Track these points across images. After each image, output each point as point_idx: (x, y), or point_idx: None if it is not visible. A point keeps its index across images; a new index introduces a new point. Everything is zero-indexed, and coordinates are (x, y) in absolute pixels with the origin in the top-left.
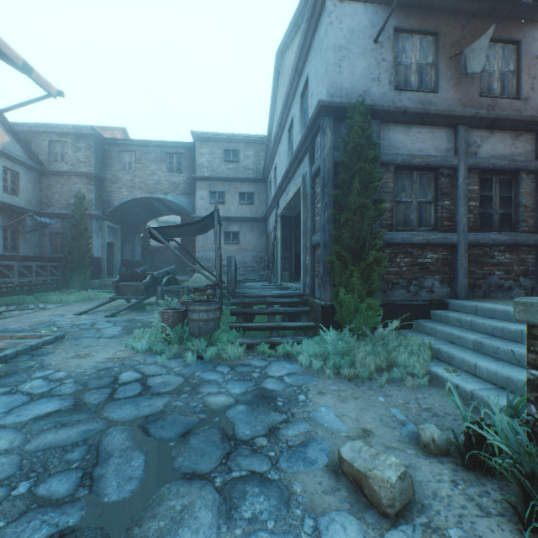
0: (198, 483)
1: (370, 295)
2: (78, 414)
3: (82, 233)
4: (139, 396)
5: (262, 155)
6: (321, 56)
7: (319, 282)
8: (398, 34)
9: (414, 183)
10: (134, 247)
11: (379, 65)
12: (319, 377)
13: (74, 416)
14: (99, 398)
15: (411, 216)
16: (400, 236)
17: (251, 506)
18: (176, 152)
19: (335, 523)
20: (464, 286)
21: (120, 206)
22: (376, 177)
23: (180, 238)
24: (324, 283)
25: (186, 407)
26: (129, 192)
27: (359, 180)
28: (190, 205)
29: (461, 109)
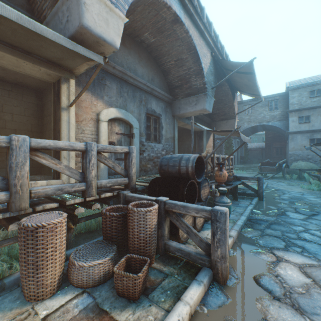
0: None
1: None
2: None
3: (230, 145)
4: None
5: None
6: None
7: None
8: None
9: None
10: (242, 149)
11: None
12: None
13: None
14: None
15: None
16: None
17: None
18: (274, 99)
19: None
20: None
21: (242, 131)
22: None
23: (260, 143)
24: None
25: None
26: (247, 124)
27: None
28: (282, 126)
29: None
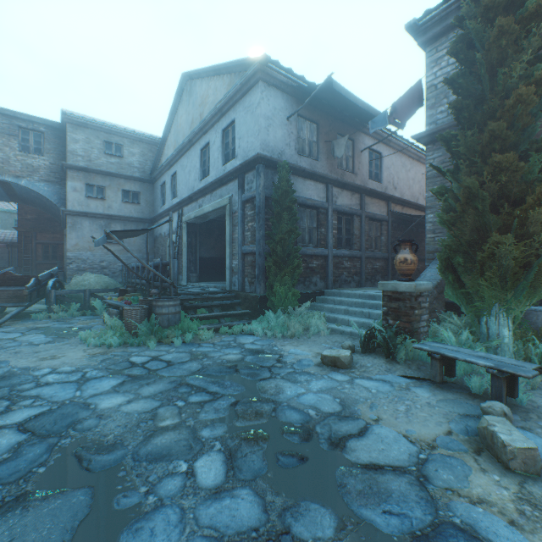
0: (271, 379)
1: (293, 287)
2: (147, 379)
3: None
4: (173, 365)
5: (149, 155)
6: (253, 117)
7: (250, 280)
8: (299, 118)
9: (307, 216)
10: None
11: (290, 135)
12: (273, 339)
13: (145, 380)
14: (143, 372)
15: (305, 237)
16: (301, 250)
17: (302, 378)
18: (35, 129)
19: (333, 374)
20: (331, 281)
21: None
22: (296, 213)
23: (9, 230)
24: (260, 281)
25: (217, 363)
26: None
27: (286, 213)
28: (55, 195)
29: (330, 175)
